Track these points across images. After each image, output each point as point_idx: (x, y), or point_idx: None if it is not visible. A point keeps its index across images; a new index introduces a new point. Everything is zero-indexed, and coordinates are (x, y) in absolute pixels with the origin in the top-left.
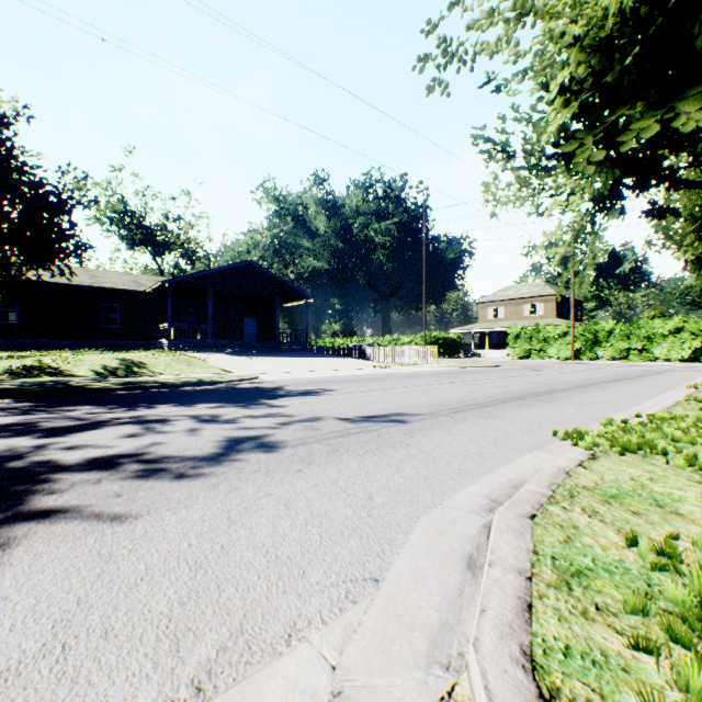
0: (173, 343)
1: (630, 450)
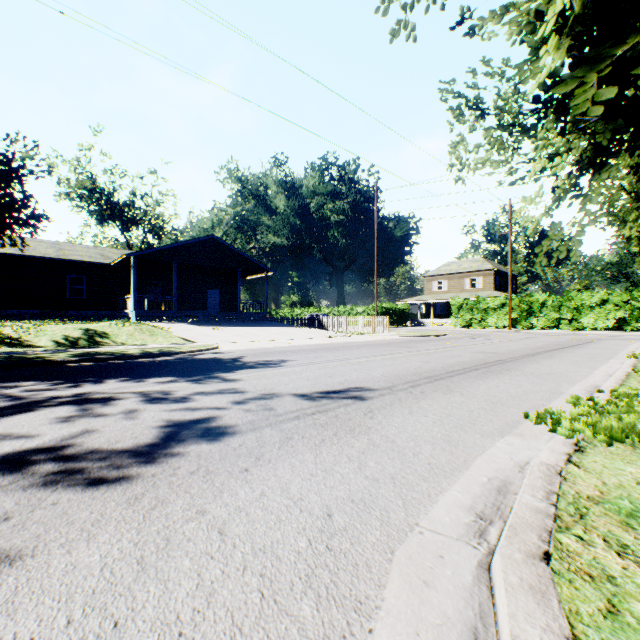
0: (138, 314)
1: (616, 438)
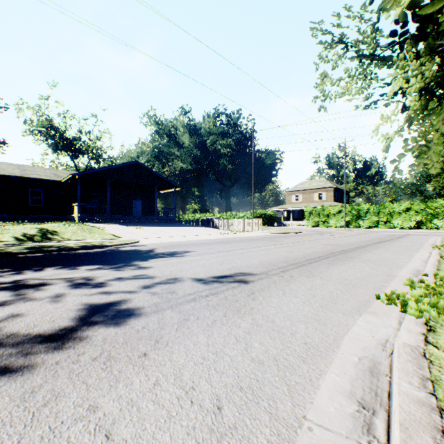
0: (82, 217)
1: None
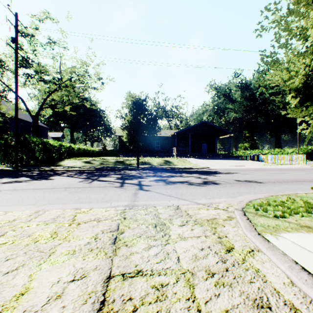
0: (177, 154)
1: None
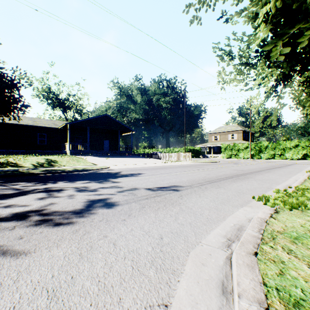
0: (71, 151)
1: (294, 207)
